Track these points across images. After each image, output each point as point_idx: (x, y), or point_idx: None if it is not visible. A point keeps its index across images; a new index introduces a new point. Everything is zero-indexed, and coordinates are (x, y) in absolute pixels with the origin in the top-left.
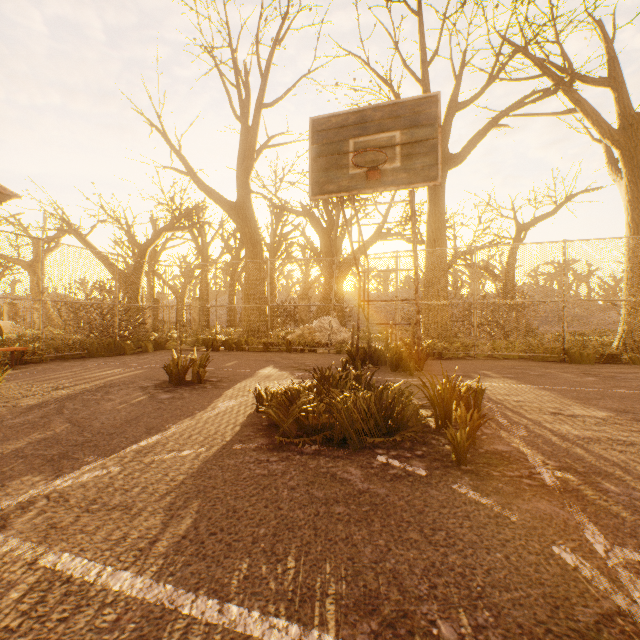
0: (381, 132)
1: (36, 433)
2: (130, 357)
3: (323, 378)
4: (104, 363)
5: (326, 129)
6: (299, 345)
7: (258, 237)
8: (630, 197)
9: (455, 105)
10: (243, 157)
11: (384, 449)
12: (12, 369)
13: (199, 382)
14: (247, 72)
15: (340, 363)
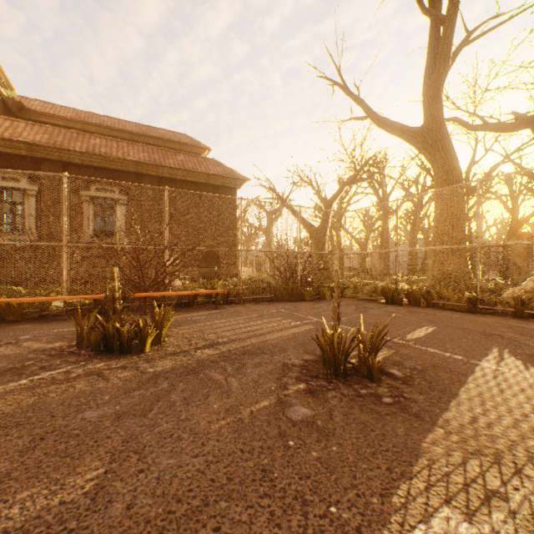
0: None
1: (32, 488)
2: (306, 304)
3: None
4: (280, 310)
5: None
6: None
7: (453, 161)
8: None
9: None
10: (431, 67)
11: None
12: (215, 308)
13: (368, 376)
14: None
15: None
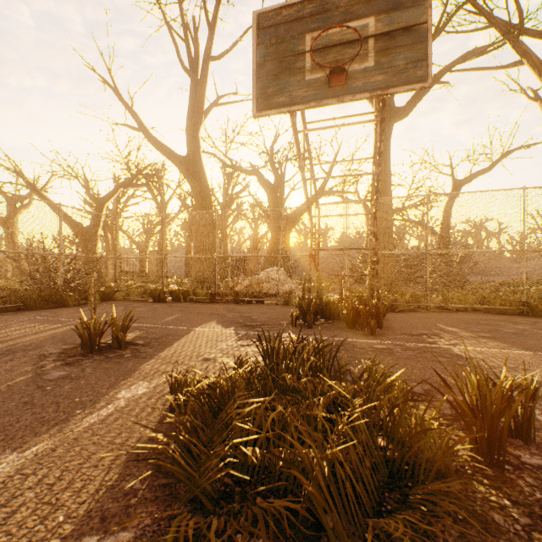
0: (348, 22)
1: None
2: (69, 309)
3: (271, 350)
4: (33, 317)
5: (275, 24)
6: (246, 296)
7: (207, 190)
8: None
9: None
10: (193, 112)
11: None
12: None
13: (118, 347)
14: (196, 28)
15: (289, 317)
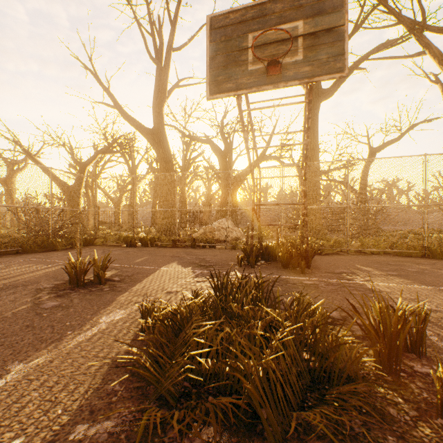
0: (282, 24)
1: None
2: (58, 253)
3: (221, 284)
4: (30, 259)
5: (224, 26)
6: (201, 242)
7: (170, 156)
8: None
9: None
10: (158, 93)
11: (324, 441)
12: None
13: (99, 283)
14: (161, 25)
15: (236, 259)
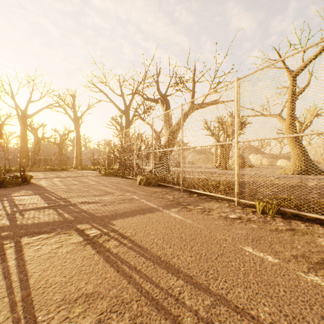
0: None
1: None
2: None
3: None
4: None
5: None
6: None
7: None
8: (76, 135)
9: (30, 101)
10: None
11: None
12: None
13: None
14: None
15: None
